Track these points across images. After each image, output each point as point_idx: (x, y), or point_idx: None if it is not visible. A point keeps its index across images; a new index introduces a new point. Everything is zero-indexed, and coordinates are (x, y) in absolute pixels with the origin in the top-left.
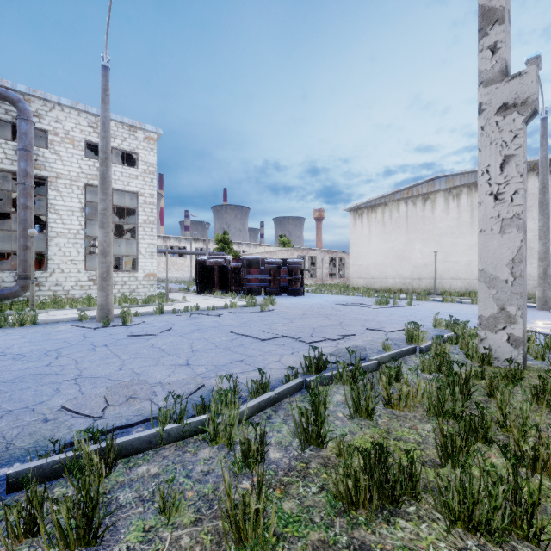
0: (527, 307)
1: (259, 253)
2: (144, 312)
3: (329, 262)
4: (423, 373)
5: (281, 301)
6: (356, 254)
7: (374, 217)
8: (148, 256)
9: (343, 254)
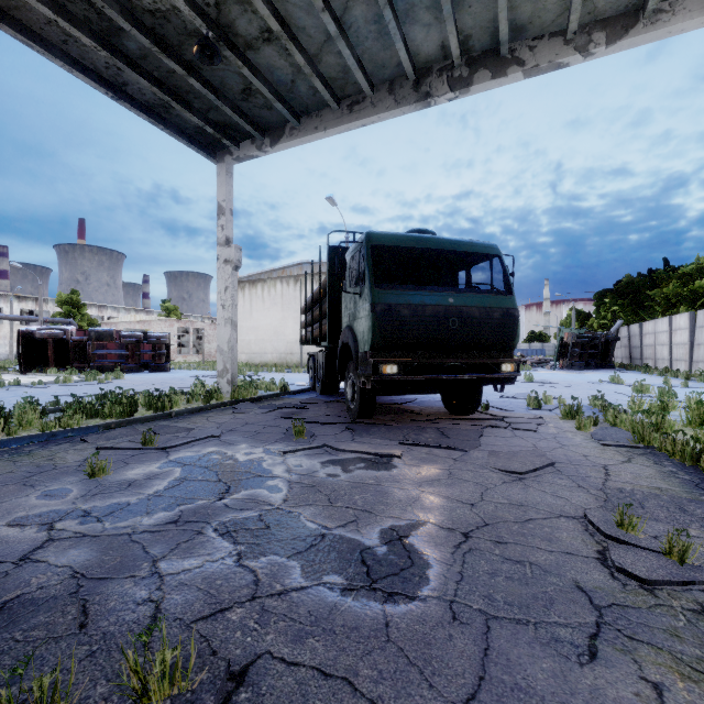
0: None
1: (127, 322)
2: None
3: None
4: None
5: (134, 377)
6: (239, 328)
7: (255, 292)
8: None
9: None
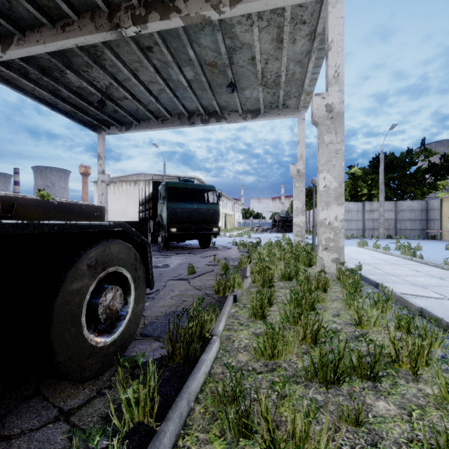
0: None
1: None
2: None
3: None
4: None
5: None
6: None
7: (109, 189)
8: None
9: None
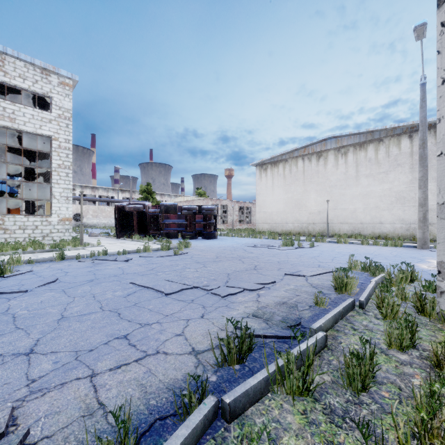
0: (408, 247)
1: (178, 202)
2: (40, 258)
3: (238, 210)
4: (389, 349)
5: (196, 244)
6: (262, 203)
7: (277, 171)
8: (63, 200)
9: (249, 204)
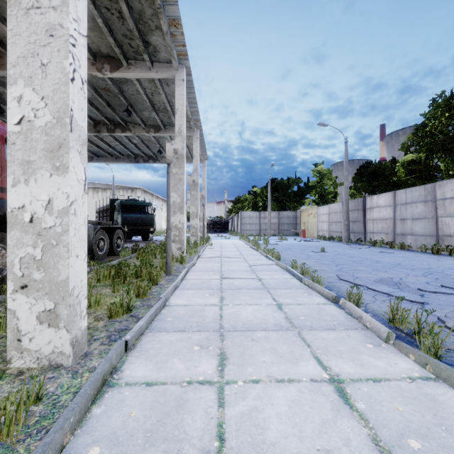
0: None
1: None
2: None
3: None
4: None
5: None
6: None
7: None
8: None
9: None
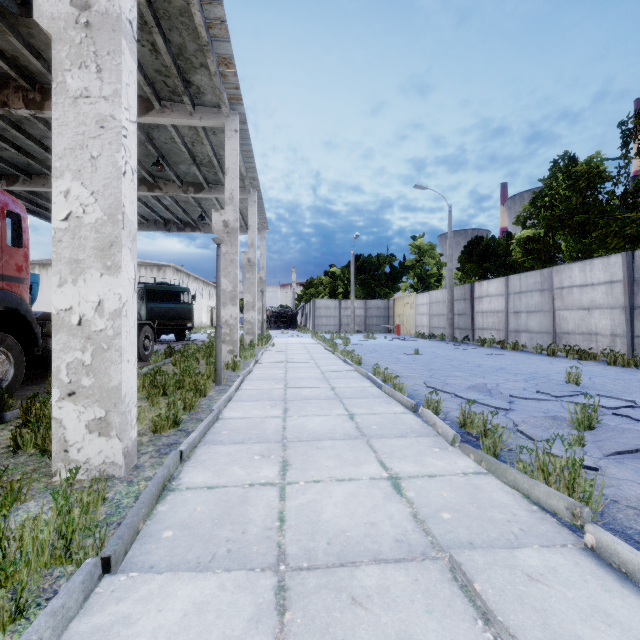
0: None
1: None
2: None
3: None
4: None
5: None
6: None
7: (46, 273)
8: None
9: None
